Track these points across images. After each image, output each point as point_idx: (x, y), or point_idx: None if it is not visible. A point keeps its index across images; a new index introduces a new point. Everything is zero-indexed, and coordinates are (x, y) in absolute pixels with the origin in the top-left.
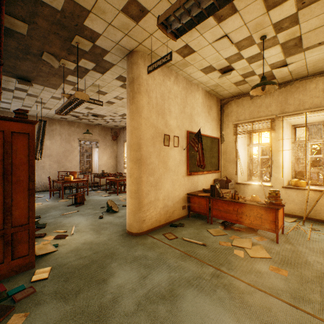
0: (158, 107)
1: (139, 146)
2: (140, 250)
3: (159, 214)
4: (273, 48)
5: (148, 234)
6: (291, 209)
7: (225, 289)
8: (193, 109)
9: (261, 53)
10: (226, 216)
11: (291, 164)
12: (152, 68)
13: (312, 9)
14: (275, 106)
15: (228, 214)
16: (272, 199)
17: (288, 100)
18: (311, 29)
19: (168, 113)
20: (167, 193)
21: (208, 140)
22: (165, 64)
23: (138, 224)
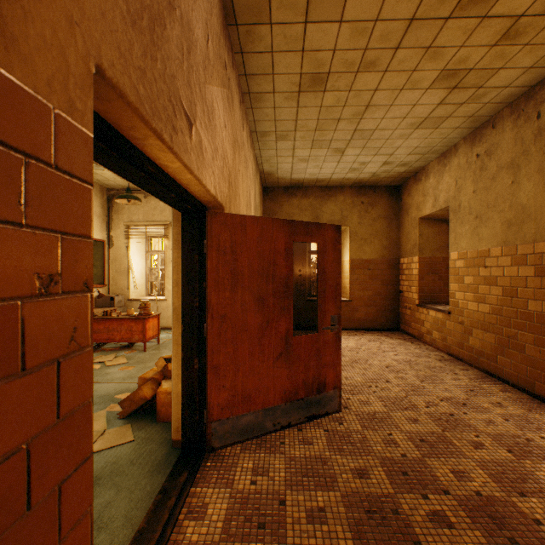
0: None
1: None
2: None
3: None
4: None
5: None
6: None
7: None
8: None
9: None
10: (97, 337)
11: None
12: None
13: None
14: (169, 211)
15: (99, 334)
16: (142, 310)
17: None
18: None
19: None
20: None
21: None
22: None
23: None
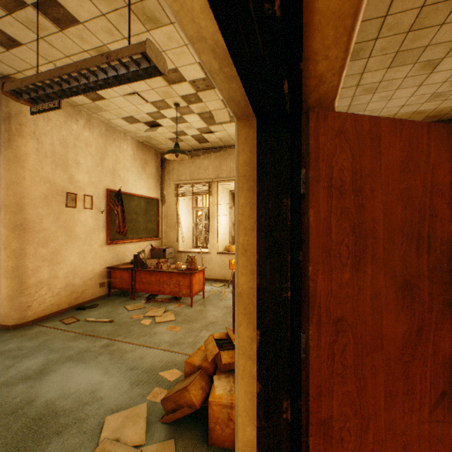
0: (57, 156)
1: (21, 207)
2: (16, 342)
3: (58, 297)
4: (192, 115)
5: (36, 323)
6: (224, 274)
7: (109, 354)
8: (118, 162)
9: (183, 117)
10: (150, 288)
11: (229, 230)
12: (36, 110)
13: (208, 95)
14: (212, 169)
15: (151, 285)
16: (189, 265)
17: (223, 165)
18: (216, 108)
19: (75, 165)
20: (73, 268)
21: (143, 201)
22: (53, 110)
23: (19, 312)
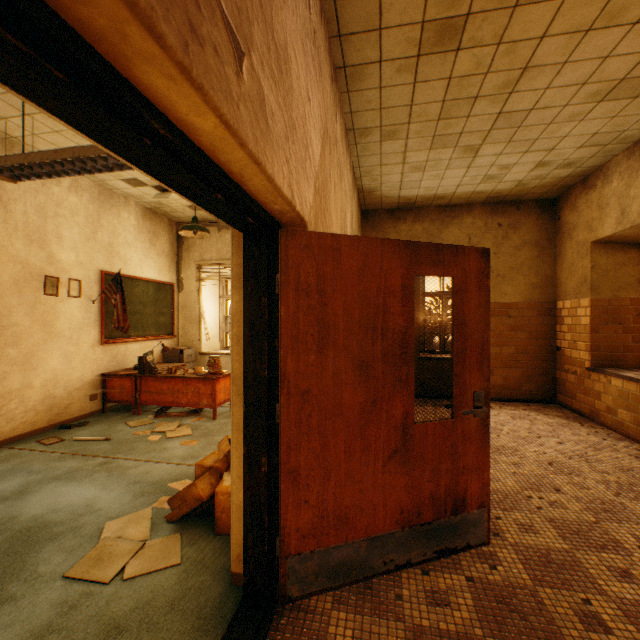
0: (32, 228)
1: None
2: None
3: (33, 412)
4: None
5: (4, 446)
6: None
7: (106, 471)
8: (117, 236)
9: None
10: (160, 399)
11: None
12: None
13: None
14: None
15: (162, 396)
16: (211, 368)
17: None
18: None
19: (57, 240)
20: (54, 374)
21: (152, 287)
22: None
23: None
